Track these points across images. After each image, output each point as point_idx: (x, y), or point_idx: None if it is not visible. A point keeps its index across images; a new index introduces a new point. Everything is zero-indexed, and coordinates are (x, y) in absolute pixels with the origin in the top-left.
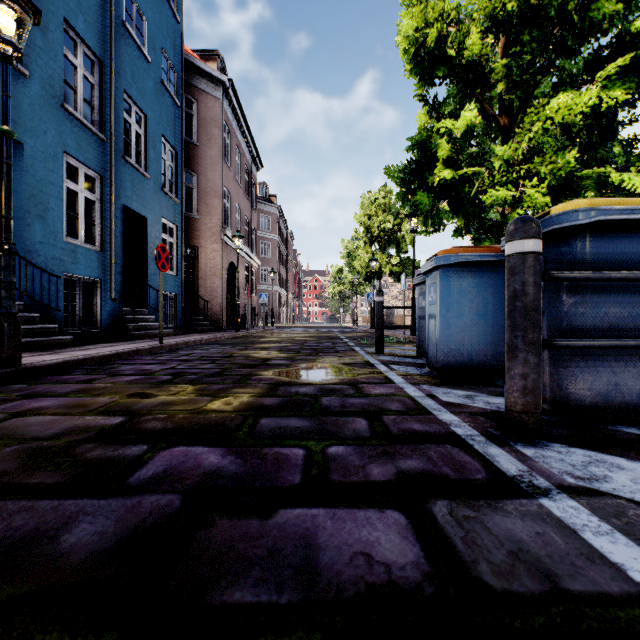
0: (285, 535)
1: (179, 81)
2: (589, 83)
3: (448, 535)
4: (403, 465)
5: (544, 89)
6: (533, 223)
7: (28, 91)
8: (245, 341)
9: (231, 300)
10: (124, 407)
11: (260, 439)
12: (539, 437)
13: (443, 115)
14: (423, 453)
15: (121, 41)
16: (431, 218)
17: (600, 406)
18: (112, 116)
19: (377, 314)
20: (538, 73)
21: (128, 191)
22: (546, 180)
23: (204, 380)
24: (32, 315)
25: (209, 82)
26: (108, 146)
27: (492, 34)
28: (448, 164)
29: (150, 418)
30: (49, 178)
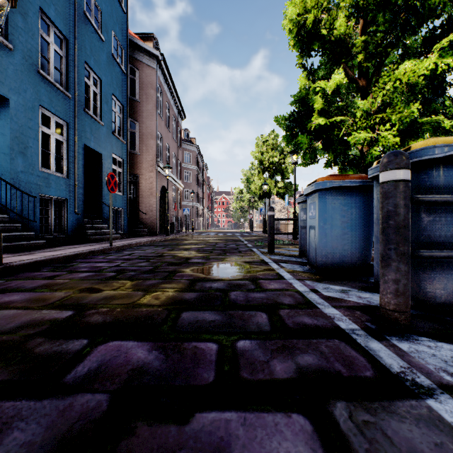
0: (201, 446)
1: (125, 55)
2: (426, 54)
3: (353, 446)
4: (301, 361)
5: (391, 59)
6: (404, 156)
7: (12, 60)
8: (172, 243)
9: (163, 213)
10: (75, 301)
11: (181, 333)
12: (409, 331)
13: (317, 78)
14: (316, 348)
15: (82, 25)
16: (309, 154)
17: (452, 302)
18: (75, 79)
19: (269, 224)
20: (388, 46)
21: (87, 134)
22: (396, 125)
23: (140, 276)
24: (15, 225)
25: (147, 56)
26: (73, 101)
27: (354, 18)
28: (321, 114)
29: (94, 312)
30: (28, 124)
